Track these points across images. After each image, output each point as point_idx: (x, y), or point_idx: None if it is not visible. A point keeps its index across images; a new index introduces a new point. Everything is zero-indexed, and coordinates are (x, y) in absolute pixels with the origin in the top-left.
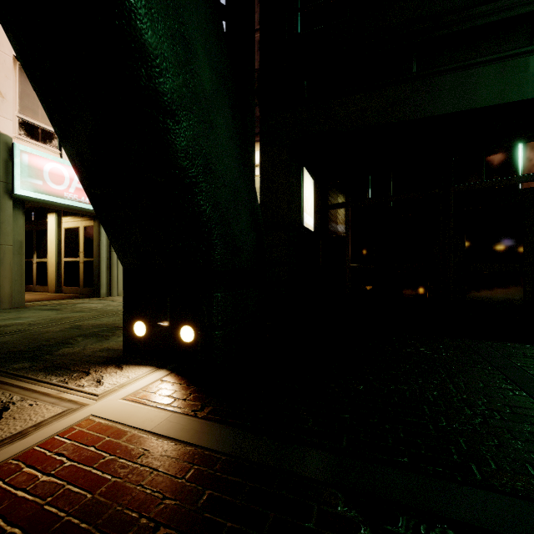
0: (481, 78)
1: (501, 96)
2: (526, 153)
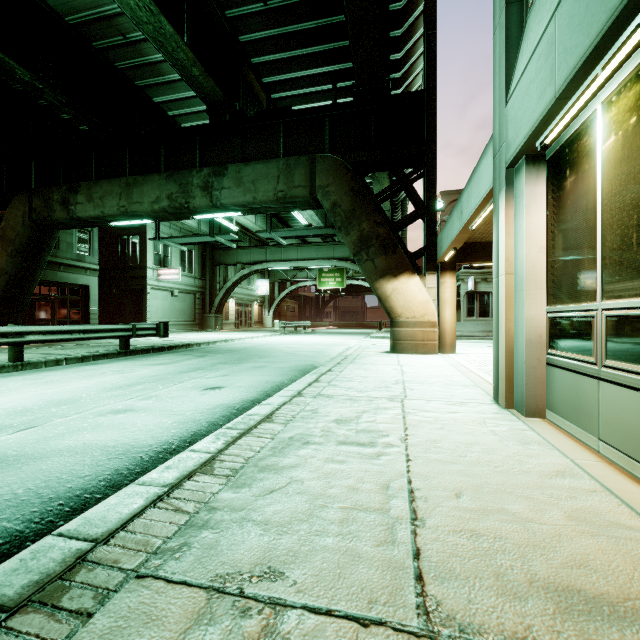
0: (49, 273)
1: (53, 279)
2: (52, 289)
